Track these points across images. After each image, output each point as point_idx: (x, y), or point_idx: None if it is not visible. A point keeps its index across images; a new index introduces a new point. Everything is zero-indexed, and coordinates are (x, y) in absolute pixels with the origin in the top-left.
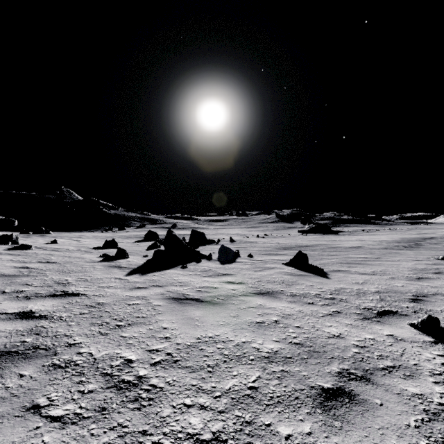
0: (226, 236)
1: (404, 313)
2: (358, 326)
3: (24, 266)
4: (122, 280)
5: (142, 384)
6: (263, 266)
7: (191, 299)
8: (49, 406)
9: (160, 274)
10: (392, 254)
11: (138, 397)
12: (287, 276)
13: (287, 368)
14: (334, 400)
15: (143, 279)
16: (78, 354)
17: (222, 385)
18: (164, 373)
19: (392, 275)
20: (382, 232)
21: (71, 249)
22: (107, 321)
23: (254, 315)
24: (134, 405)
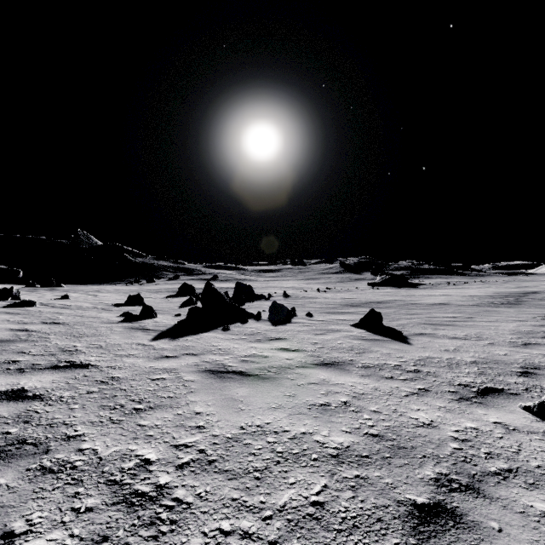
0: (279, 290)
1: (513, 391)
2: (454, 410)
3: (23, 328)
4: (146, 347)
5: (162, 498)
6: (325, 327)
7: (233, 372)
8: (27, 533)
9: (195, 338)
10: (487, 313)
11: (155, 518)
12: (357, 341)
13: (364, 473)
14: (432, 523)
15: (173, 345)
16: (77, 452)
17: (274, 499)
18: (194, 480)
19: (490, 339)
20: (472, 284)
21: (86, 306)
22: (122, 403)
23: (316, 394)
24: (149, 532)
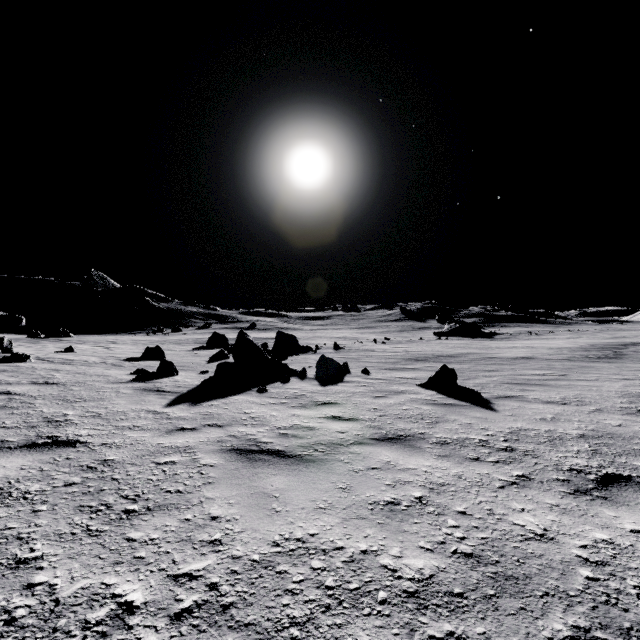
0: (328, 341)
1: None
2: (572, 510)
3: (4, 391)
4: (158, 415)
5: None
6: (386, 388)
7: (268, 451)
8: None
9: (223, 403)
10: (583, 370)
11: None
12: (427, 406)
13: (459, 627)
14: None
15: (193, 412)
16: (24, 590)
17: None
18: None
19: (595, 404)
20: (558, 334)
21: (92, 361)
22: (110, 502)
23: (379, 485)
24: None
